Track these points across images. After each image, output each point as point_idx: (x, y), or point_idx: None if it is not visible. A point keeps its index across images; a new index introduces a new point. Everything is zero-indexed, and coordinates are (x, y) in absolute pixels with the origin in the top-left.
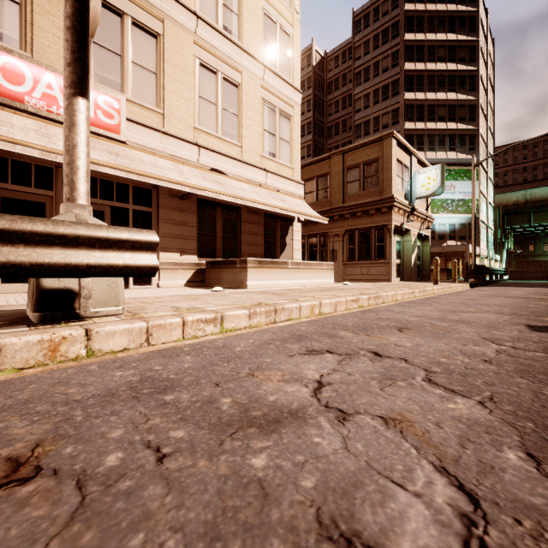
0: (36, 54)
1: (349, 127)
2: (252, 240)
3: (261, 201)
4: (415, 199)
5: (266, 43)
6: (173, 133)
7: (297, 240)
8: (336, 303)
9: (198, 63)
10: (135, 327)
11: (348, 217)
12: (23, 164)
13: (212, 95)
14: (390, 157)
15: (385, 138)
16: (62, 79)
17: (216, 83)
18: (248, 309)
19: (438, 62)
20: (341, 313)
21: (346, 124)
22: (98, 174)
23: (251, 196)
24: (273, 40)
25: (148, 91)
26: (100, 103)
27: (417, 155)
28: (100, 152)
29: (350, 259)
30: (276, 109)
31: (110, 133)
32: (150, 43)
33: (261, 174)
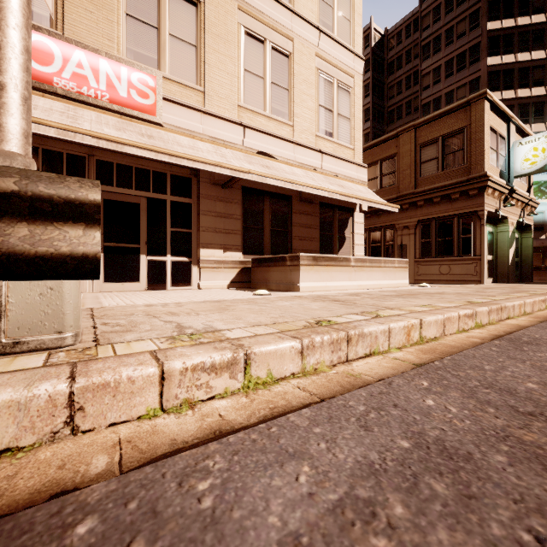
0: (67, 32)
1: (415, 108)
2: (305, 233)
3: (316, 185)
4: (514, 178)
5: (322, 3)
6: (214, 112)
7: (358, 233)
8: (445, 321)
9: (243, 32)
10: (37, 395)
11: (422, 204)
12: (54, 154)
13: (259, 68)
14: (481, 124)
15: (474, 101)
16: (93, 56)
17: (263, 54)
18: (299, 339)
19: (534, 13)
20: (456, 340)
21: (410, 106)
22: (133, 162)
23: (304, 181)
24: (330, 0)
25: (187, 66)
26: (134, 81)
27: (516, 121)
28: (131, 134)
29: (424, 255)
30: (334, 80)
31: (144, 114)
32: (189, 12)
33: (316, 156)
